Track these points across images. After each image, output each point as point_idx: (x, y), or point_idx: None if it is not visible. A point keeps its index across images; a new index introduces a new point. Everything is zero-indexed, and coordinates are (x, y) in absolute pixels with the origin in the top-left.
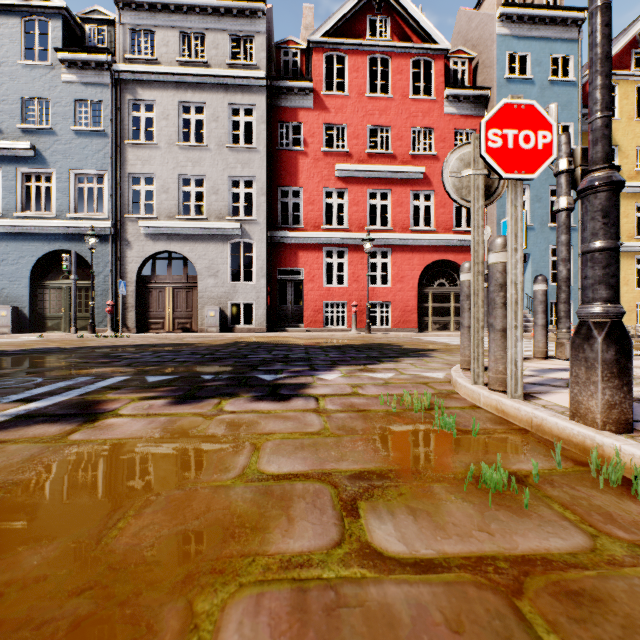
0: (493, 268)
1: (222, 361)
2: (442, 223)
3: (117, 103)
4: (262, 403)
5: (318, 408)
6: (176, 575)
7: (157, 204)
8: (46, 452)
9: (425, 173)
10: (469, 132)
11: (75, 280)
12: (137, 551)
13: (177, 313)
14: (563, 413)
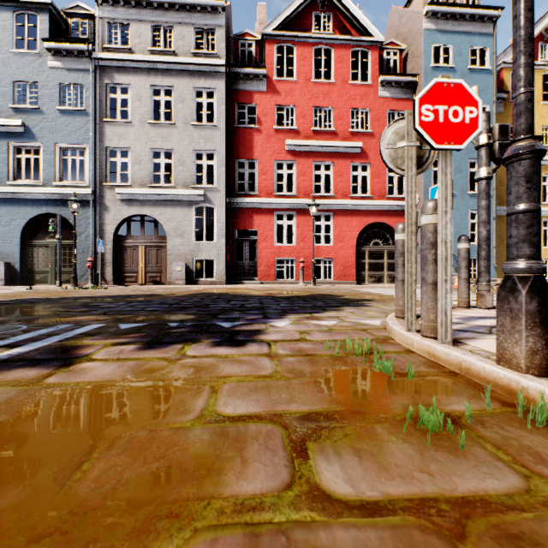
0: (425, 228)
1: (187, 310)
2: (377, 191)
3: (96, 86)
4: (220, 348)
5: (270, 353)
6: (134, 520)
7: (131, 174)
8: (23, 395)
9: (362, 148)
10: (400, 113)
11: (60, 239)
12: (98, 494)
13: (149, 268)
14: (489, 357)
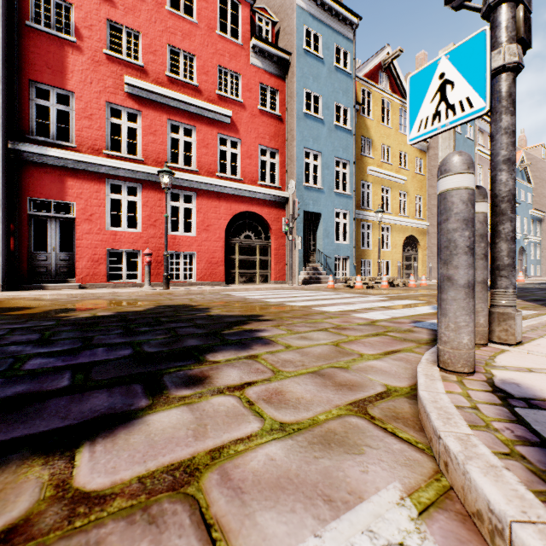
0: None
1: None
2: (249, 174)
3: None
4: None
5: None
6: None
7: None
8: None
9: (232, 118)
10: (273, 91)
11: None
12: None
13: None
14: None
